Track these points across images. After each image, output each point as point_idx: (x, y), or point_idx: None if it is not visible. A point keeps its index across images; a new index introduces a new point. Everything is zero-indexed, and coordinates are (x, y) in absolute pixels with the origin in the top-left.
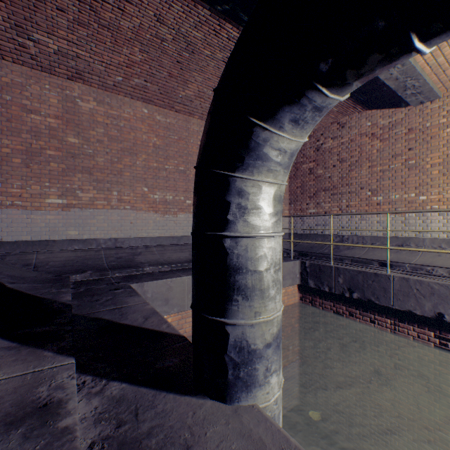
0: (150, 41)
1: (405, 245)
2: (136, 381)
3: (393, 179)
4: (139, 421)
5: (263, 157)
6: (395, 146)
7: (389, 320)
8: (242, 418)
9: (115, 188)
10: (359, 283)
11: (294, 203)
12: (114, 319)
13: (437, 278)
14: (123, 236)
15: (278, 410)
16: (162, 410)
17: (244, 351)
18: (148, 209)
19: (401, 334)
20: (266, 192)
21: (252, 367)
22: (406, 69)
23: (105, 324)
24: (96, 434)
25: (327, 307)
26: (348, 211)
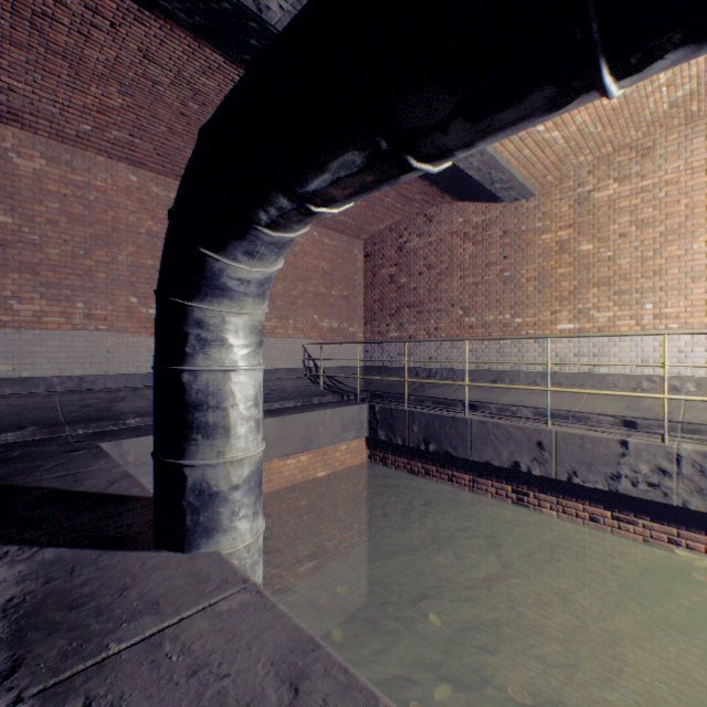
0: (136, 82)
1: (499, 380)
2: (80, 545)
3: (487, 295)
4: (75, 576)
5: (222, 286)
6: (489, 252)
7: (467, 476)
8: (197, 562)
9: (81, 296)
10: (436, 431)
11: (371, 323)
12: (64, 487)
13: (517, 420)
14: (94, 373)
15: (252, 559)
16: (106, 565)
17: (205, 494)
18: (138, 331)
19: (479, 492)
20: (231, 323)
21: (215, 511)
22: (486, 160)
23: (47, 493)
24: (18, 591)
25: (401, 466)
26: (437, 336)
